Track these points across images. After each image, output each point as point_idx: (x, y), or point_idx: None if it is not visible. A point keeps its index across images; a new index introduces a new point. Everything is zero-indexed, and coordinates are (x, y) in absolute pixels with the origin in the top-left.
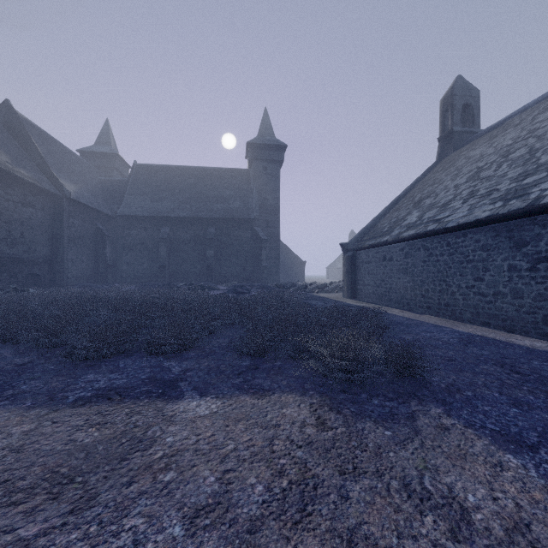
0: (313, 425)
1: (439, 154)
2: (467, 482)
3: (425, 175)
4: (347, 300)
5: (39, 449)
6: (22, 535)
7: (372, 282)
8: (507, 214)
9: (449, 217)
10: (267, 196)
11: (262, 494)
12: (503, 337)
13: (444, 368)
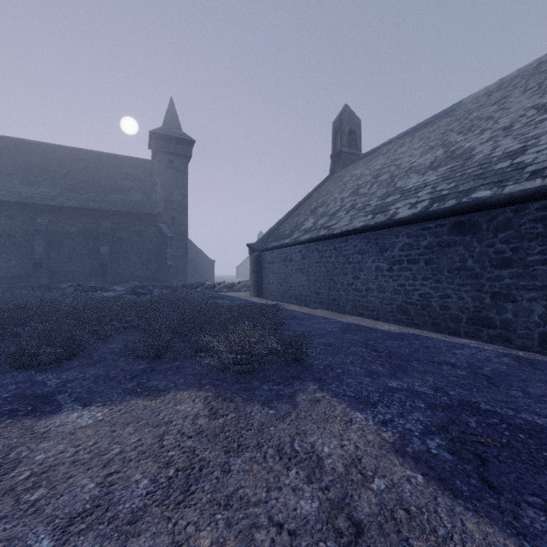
0: (206, 416)
1: (331, 169)
2: (326, 438)
3: (321, 187)
4: (253, 299)
5: None
6: None
7: (276, 281)
8: (374, 225)
9: (335, 225)
10: (173, 191)
11: (147, 487)
12: (371, 324)
13: (325, 353)
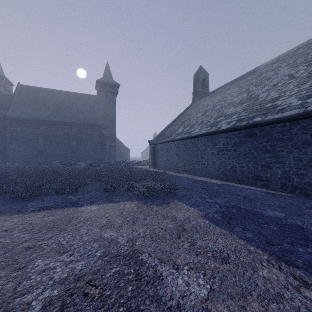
0: (136, 208)
1: (193, 100)
2: (179, 213)
3: (187, 110)
4: (151, 169)
5: (31, 223)
6: (47, 237)
7: (163, 159)
8: (210, 132)
9: (193, 132)
10: (108, 112)
11: (121, 222)
12: (208, 180)
13: (184, 191)
